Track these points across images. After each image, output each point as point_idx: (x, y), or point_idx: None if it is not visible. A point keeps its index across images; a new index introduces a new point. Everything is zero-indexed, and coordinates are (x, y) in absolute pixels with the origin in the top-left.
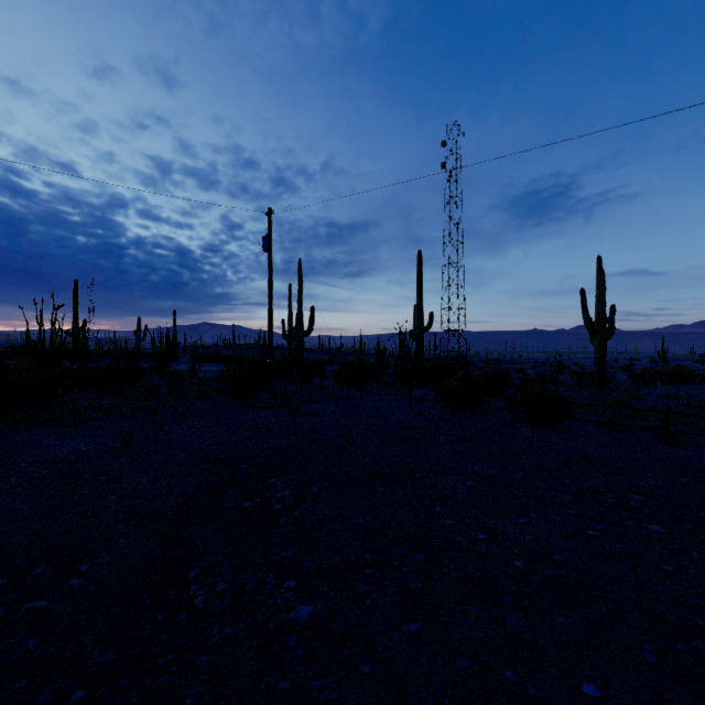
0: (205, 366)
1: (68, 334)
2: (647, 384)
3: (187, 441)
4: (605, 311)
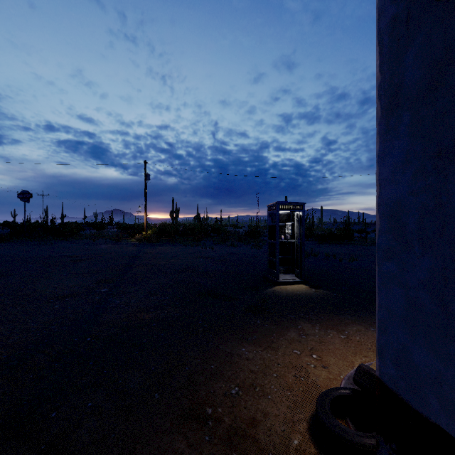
0: None
1: None
2: None
3: None
4: None
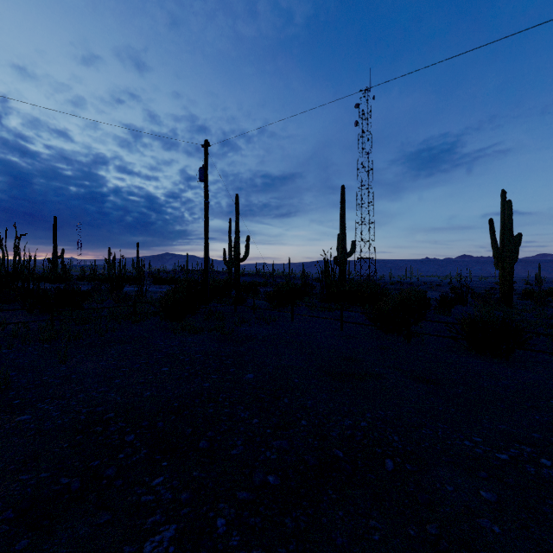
0: (160, 287)
1: (49, 261)
2: (546, 305)
3: (84, 383)
4: (512, 238)
